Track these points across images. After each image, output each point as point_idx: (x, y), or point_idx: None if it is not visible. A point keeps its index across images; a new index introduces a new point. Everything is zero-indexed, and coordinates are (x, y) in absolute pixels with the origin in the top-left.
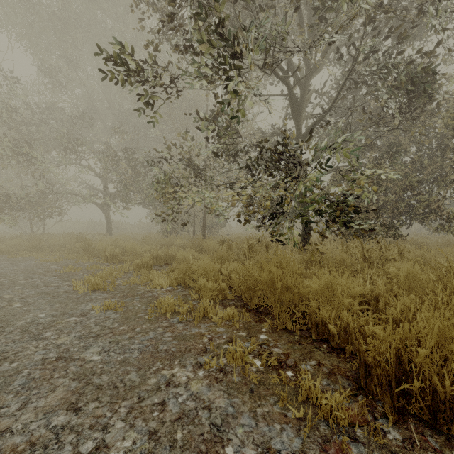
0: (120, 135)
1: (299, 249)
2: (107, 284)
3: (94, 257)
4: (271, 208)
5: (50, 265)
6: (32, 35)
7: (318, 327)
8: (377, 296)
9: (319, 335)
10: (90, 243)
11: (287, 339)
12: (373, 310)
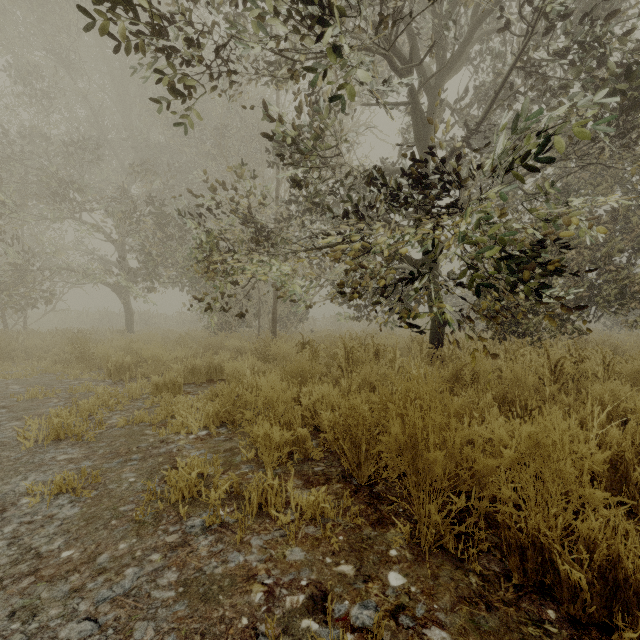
0: (144, 176)
1: (428, 356)
2: (82, 428)
3: (93, 370)
4: (381, 289)
5: (9, 385)
6: (1, 17)
7: (526, 556)
8: (614, 460)
9: (528, 577)
10: (86, 347)
11: (454, 588)
12: (607, 489)
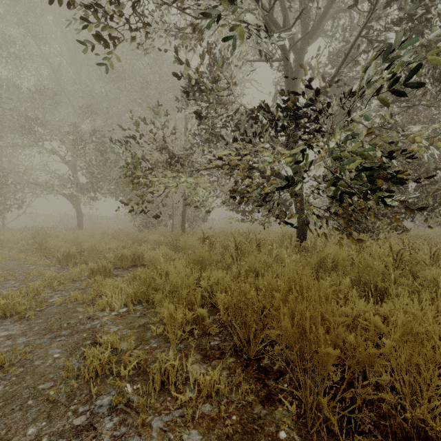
0: (89, 117)
1: (296, 247)
2: (24, 307)
3: (48, 257)
4: (261, 198)
5: None
6: None
7: None
8: None
9: None
10: (43, 240)
11: None
12: None
